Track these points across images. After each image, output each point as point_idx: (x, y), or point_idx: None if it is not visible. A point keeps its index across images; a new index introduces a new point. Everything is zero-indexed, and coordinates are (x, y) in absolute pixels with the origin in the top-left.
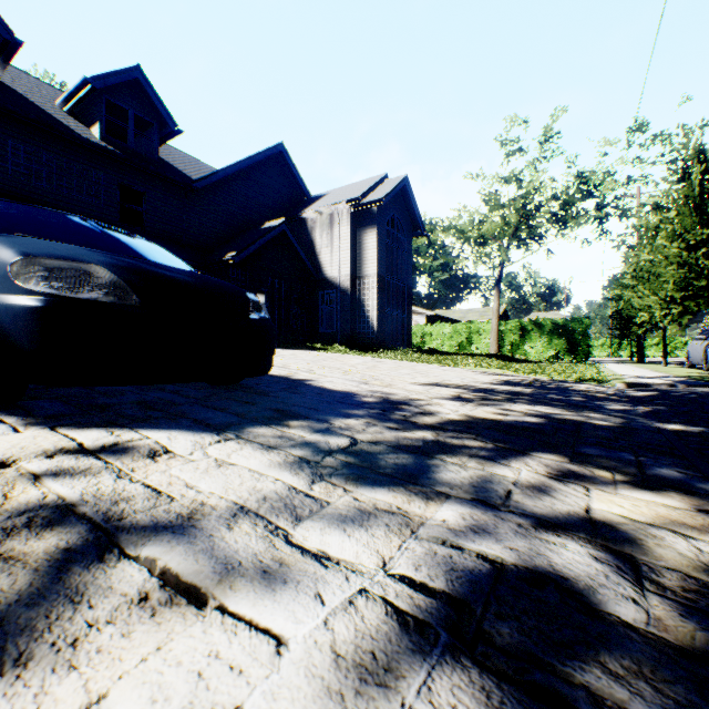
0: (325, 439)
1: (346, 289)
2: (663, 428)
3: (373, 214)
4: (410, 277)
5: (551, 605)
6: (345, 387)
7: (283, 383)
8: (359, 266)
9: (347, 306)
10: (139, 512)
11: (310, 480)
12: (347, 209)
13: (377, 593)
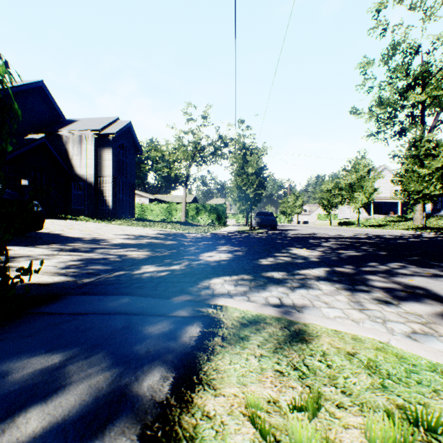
0: (65, 247)
1: (91, 183)
2: (184, 244)
3: (110, 140)
4: (134, 178)
5: (99, 259)
6: (79, 236)
7: (48, 235)
8: (100, 169)
9: (92, 193)
10: (16, 255)
11: (59, 252)
12: (92, 135)
13: (70, 259)
